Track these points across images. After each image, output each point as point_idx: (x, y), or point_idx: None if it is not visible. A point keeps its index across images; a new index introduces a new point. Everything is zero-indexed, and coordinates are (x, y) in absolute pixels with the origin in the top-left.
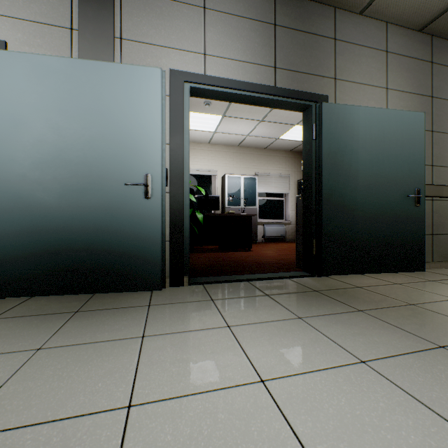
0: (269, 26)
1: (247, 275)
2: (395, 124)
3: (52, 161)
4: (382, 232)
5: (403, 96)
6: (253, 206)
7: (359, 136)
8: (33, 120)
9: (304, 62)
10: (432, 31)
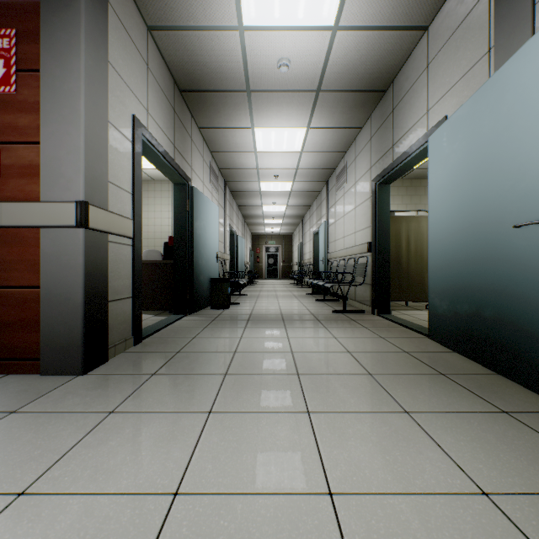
0: None
1: None
2: None
3: (461, 215)
4: None
5: None
6: None
7: None
8: (451, 180)
9: None
10: None
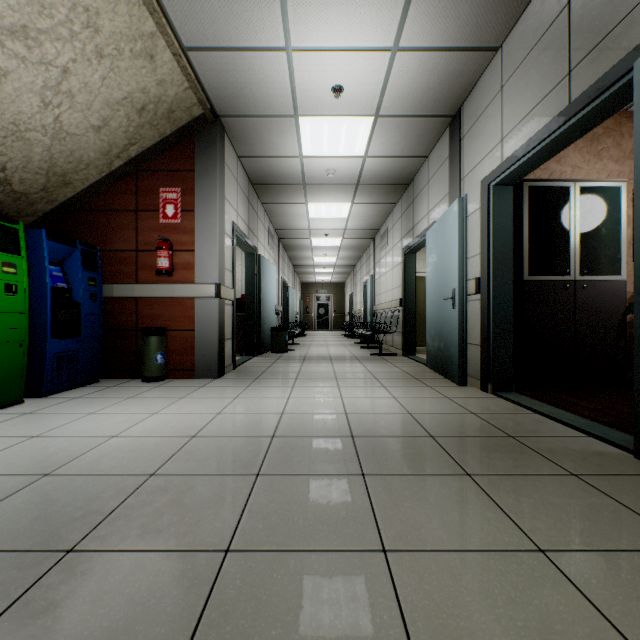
0: (561, 16)
1: (560, 411)
2: None
3: (435, 288)
4: None
5: None
6: None
7: None
8: (432, 265)
9: None
10: None
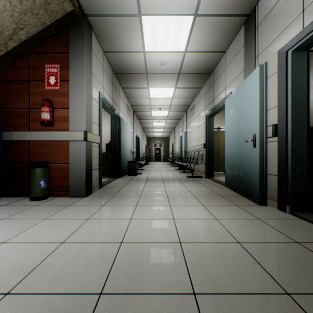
0: None
1: None
2: None
3: (234, 135)
4: None
5: None
6: None
7: None
8: (231, 120)
9: None
10: None
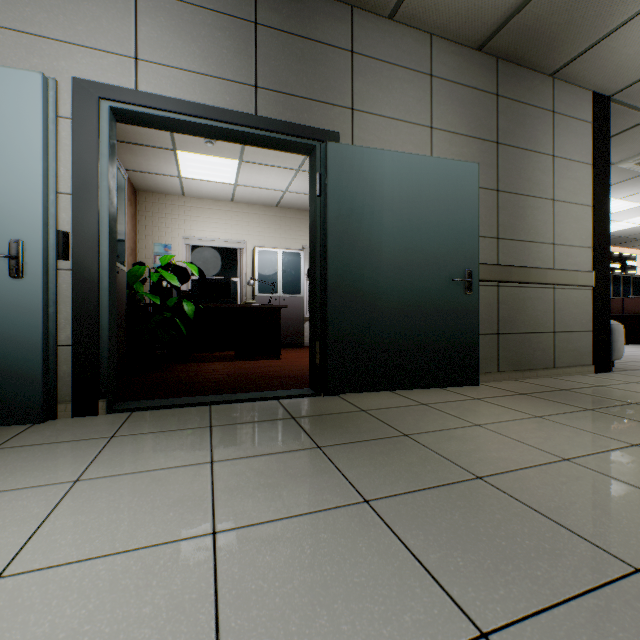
0: (247, 25)
1: (217, 396)
2: (436, 178)
3: None
4: (418, 331)
5: (456, 140)
6: (297, 294)
7: (384, 193)
8: None
9: (304, 82)
10: (495, 51)
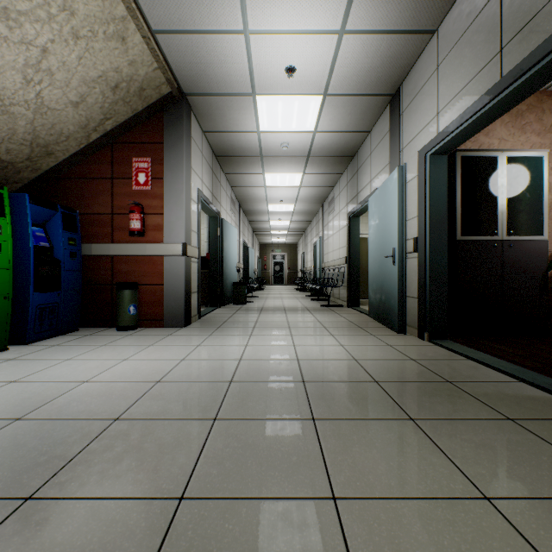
0: None
1: (492, 358)
2: None
3: (377, 247)
4: None
5: None
6: None
7: None
8: (375, 227)
9: None
10: None
